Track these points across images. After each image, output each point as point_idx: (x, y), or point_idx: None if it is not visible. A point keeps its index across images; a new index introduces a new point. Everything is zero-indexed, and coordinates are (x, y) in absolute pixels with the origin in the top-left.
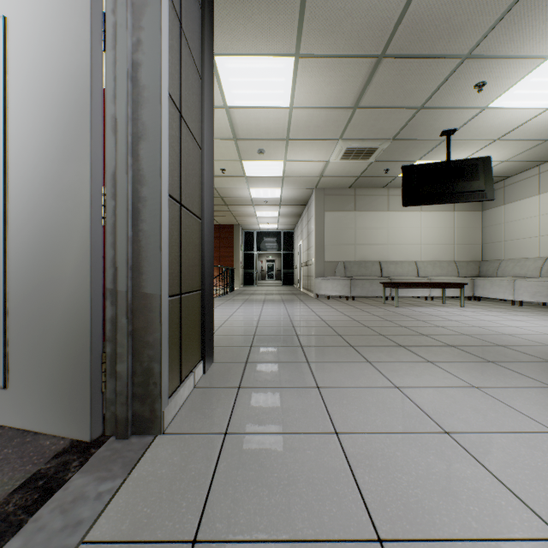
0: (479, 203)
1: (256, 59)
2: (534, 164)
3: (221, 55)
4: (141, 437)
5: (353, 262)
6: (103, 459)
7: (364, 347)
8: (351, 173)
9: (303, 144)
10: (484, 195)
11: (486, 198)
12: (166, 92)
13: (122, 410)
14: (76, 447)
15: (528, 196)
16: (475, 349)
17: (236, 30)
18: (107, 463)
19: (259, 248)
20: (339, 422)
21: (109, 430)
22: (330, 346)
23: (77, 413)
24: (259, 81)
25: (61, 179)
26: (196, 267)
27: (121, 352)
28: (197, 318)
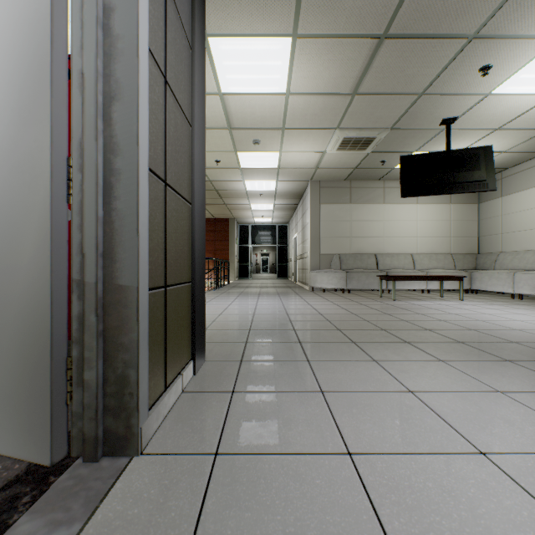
0: (476, 195)
1: (251, 40)
2: (534, 155)
3: (214, 35)
4: (114, 458)
5: (348, 255)
6: (62, 492)
7: (367, 343)
8: (347, 164)
9: (299, 134)
10: (485, 185)
11: (488, 188)
12: (145, 46)
13: (91, 427)
14: (32, 474)
15: (527, 188)
16: (487, 346)
17: (231, 6)
18: (66, 499)
19: (254, 242)
20: (351, 438)
21: (75, 450)
22: (330, 342)
23: (35, 430)
24: (254, 65)
25: (16, 147)
26: (185, 256)
27: (89, 356)
28: (186, 313)
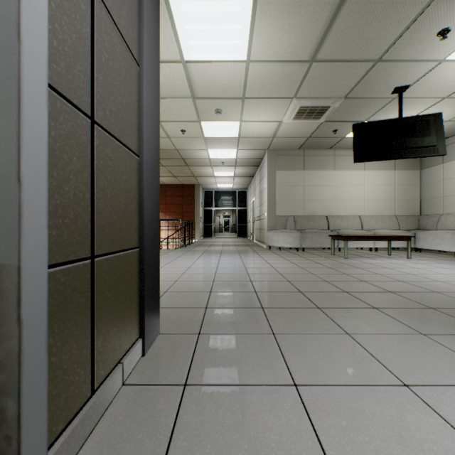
0: (418, 162)
1: (212, 0)
2: None
3: None
4: None
5: (302, 216)
6: None
7: (333, 309)
8: (302, 134)
9: (258, 103)
10: (435, 150)
11: (438, 153)
12: None
13: None
14: None
15: None
16: None
17: None
18: None
19: (217, 205)
20: None
21: None
22: (294, 308)
23: None
24: (215, 29)
25: None
26: (129, 218)
27: None
28: (131, 285)
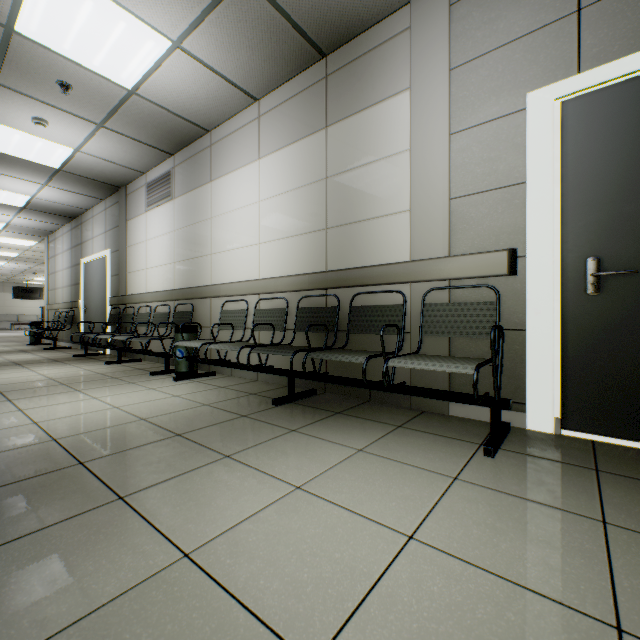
0: None
1: None
2: None
3: None
4: None
5: (3, 315)
6: None
7: None
8: None
9: None
10: (41, 298)
11: (42, 299)
12: None
13: None
14: None
15: None
16: (7, 332)
17: None
18: None
19: None
20: None
21: None
22: None
23: None
24: None
25: None
26: None
27: None
28: None
